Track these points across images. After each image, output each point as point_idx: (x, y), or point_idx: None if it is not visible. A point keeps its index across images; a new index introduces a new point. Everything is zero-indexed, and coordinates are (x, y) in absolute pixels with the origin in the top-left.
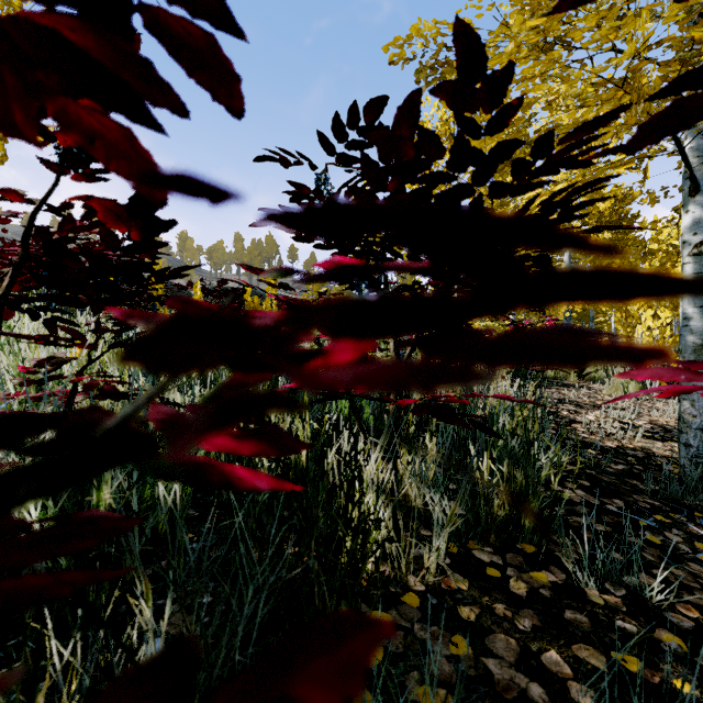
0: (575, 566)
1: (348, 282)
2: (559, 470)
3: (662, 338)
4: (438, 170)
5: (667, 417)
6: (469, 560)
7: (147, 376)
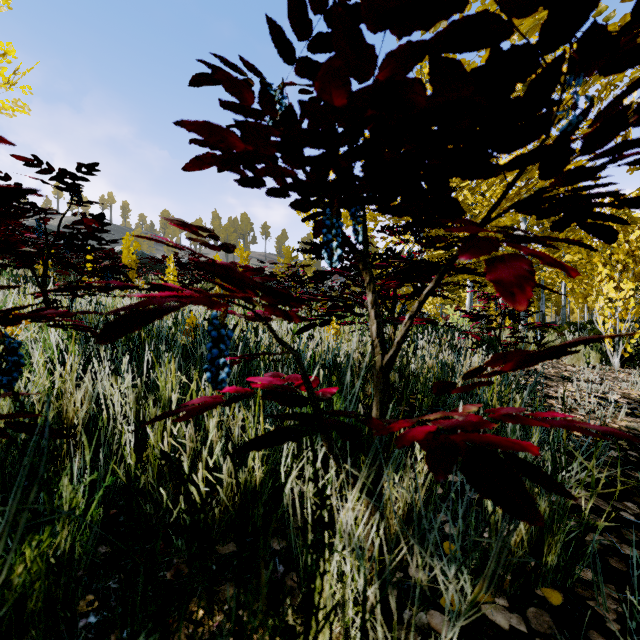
0: (621, 628)
1: (315, 251)
2: (593, 492)
3: (625, 310)
4: (480, 12)
5: (637, 390)
6: (481, 628)
7: (1, 380)
